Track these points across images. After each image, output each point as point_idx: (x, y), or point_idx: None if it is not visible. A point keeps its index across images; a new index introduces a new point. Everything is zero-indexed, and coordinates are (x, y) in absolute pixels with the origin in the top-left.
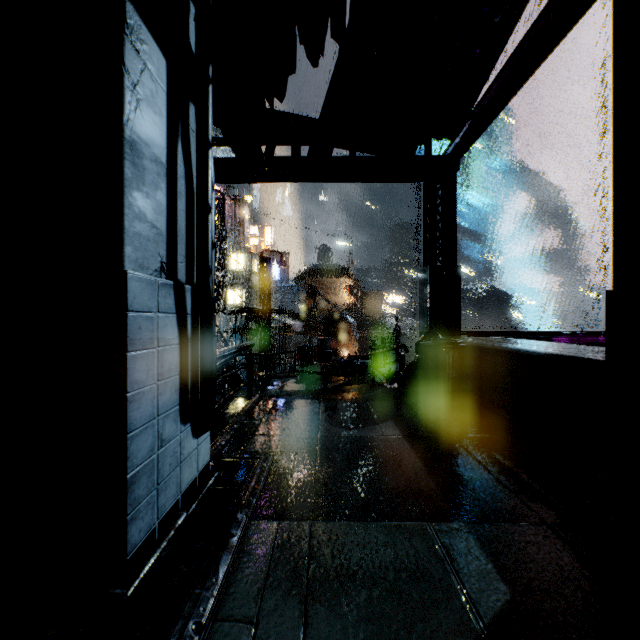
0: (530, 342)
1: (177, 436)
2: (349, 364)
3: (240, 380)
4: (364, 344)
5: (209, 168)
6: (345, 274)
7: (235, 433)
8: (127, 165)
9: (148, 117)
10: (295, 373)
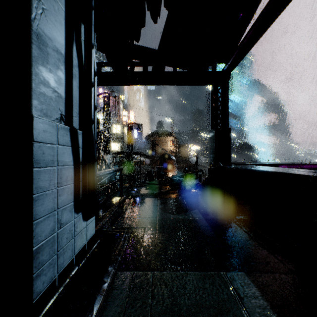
0: (269, 167)
1: (72, 220)
2: (172, 180)
3: (117, 188)
4: (180, 170)
5: (92, 60)
6: (170, 135)
7: (111, 216)
8: (34, 47)
9: (51, 22)
10: (145, 184)
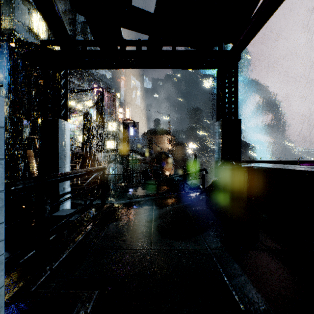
0: (301, 166)
1: None
2: (170, 179)
3: (109, 189)
4: (177, 168)
5: None
6: (167, 133)
7: (76, 247)
8: None
9: None
10: (140, 184)
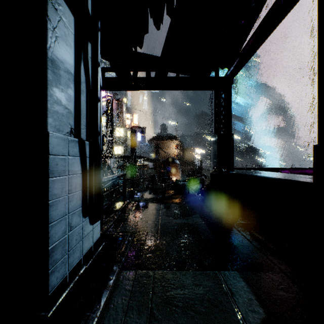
0: (270, 173)
1: (80, 224)
2: (176, 184)
3: (120, 192)
4: (184, 174)
5: (98, 77)
6: (174, 138)
7: (115, 221)
8: (49, 72)
9: (62, 47)
10: (148, 189)
